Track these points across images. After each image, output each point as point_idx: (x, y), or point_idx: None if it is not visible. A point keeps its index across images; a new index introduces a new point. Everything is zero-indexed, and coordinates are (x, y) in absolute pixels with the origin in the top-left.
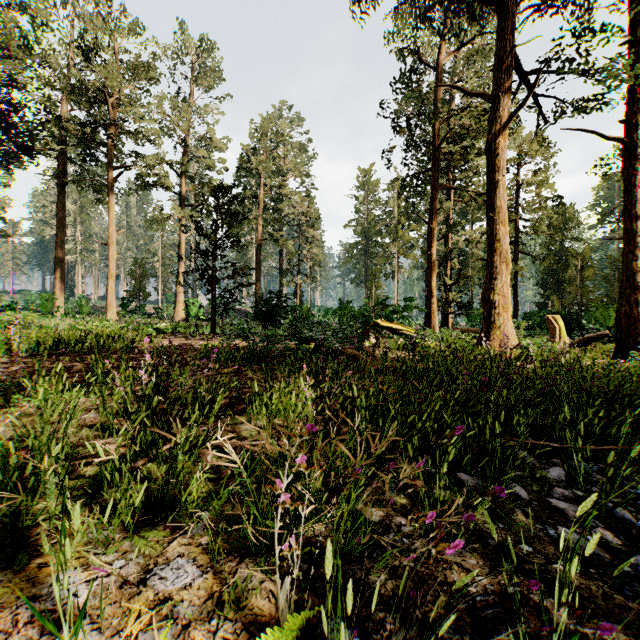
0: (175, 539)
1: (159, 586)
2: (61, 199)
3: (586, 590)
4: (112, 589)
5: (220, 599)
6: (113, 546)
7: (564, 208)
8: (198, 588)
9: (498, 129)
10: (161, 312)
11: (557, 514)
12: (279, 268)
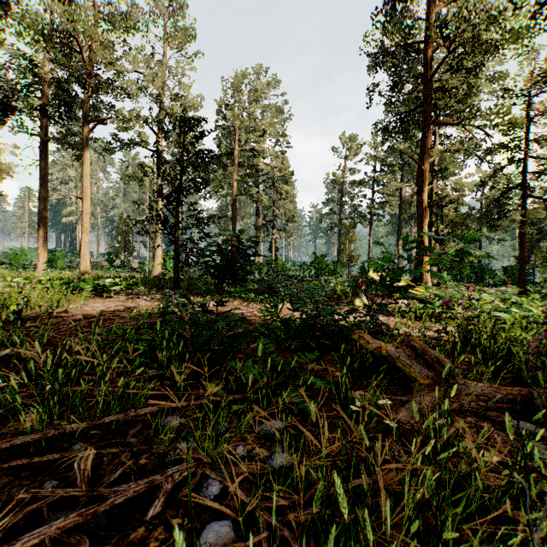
0: None
1: None
2: (44, 157)
3: None
4: None
5: None
6: None
7: None
8: None
9: None
10: (143, 266)
11: None
12: (255, 224)
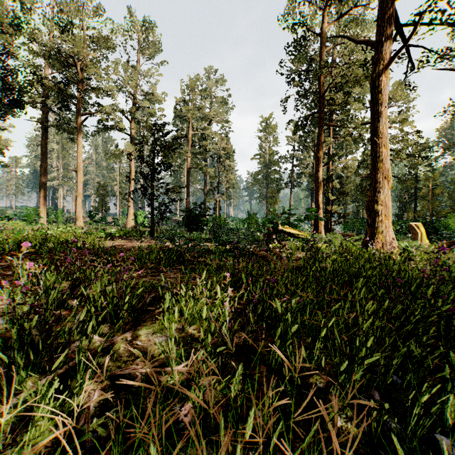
0: None
1: None
2: (44, 138)
3: None
4: None
5: None
6: None
7: (417, 143)
8: None
9: (381, 69)
10: (117, 221)
11: None
12: (203, 189)
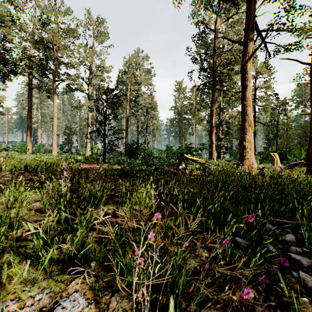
0: (74, 279)
1: None
2: (30, 96)
3: None
4: None
5: None
6: (37, 284)
7: (278, 100)
8: None
9: (247, 59)
10: (79, 152)
11: (295, 263)
12: (137, 130)
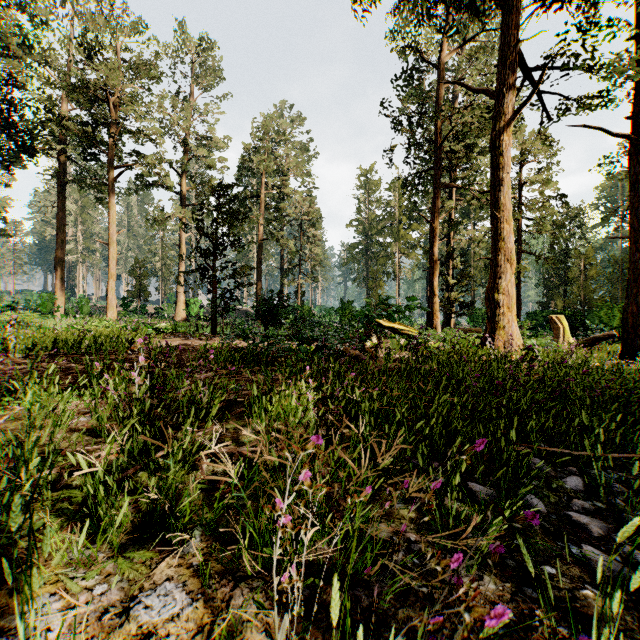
0: (164, 559)
1: (143, 616)
2: (61, 199)
3: (620, 621)
4: (90, 620)
5: (211, 633)
6: (95, 568)
7: (567, 207)
8: (187, 619)
9: (502, 126)
10: (162, 312)
11: (579, 529)
12: (280, 268)
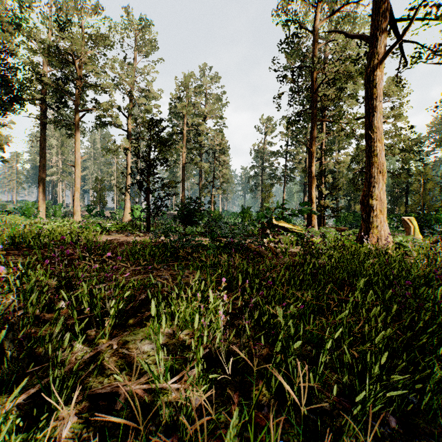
0: None
1: None
2: (43, 134)
3: None
4: None
5: None
6: None
7: (408, 138)
8: None
9: (375, 63)
10: (114, 215)
11: None
12: (198, 184)
